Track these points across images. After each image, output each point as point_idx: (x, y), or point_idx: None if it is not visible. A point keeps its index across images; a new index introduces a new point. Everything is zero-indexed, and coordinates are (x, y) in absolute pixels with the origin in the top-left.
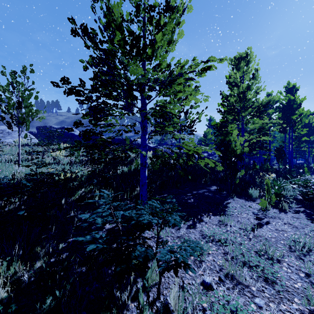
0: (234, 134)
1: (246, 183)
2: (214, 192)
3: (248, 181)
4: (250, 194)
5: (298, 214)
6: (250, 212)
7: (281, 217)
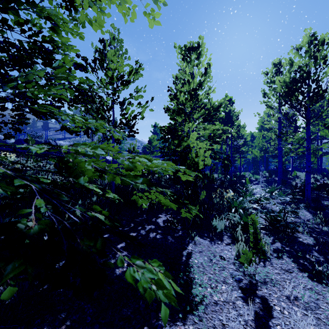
0: (192, 138)
1: (206, 209)
2: (164, 229)
3: (203, 199)
4: (215, 227)
5: (283, 260)
6: (228, 274)
7: (272, 276)
